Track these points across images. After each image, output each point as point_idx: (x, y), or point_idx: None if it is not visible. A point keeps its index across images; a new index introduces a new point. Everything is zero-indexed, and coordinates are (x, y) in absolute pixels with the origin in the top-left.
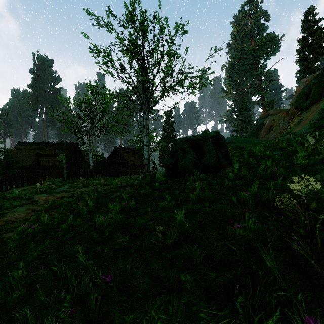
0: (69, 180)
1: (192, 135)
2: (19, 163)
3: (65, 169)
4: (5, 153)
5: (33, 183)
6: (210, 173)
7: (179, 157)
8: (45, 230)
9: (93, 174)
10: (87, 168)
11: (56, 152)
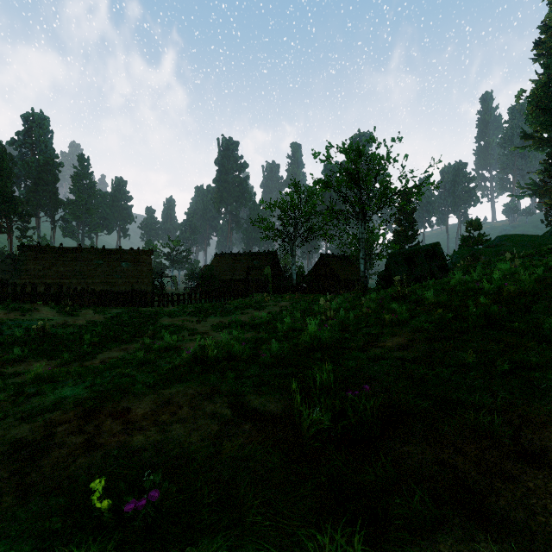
0: (275, 295)
1: (406, 249)
2: (219, 277)
3: (270, 283)
4: (209, 266)
5: (245, 296)
6: (420, 284)
7: (392, 269)
8: (305, 309)
9: (297, 291)
10: (289, 283)
11: (255, 264)
